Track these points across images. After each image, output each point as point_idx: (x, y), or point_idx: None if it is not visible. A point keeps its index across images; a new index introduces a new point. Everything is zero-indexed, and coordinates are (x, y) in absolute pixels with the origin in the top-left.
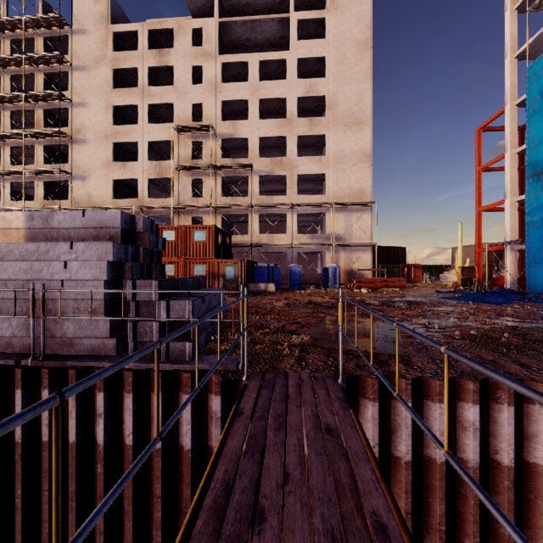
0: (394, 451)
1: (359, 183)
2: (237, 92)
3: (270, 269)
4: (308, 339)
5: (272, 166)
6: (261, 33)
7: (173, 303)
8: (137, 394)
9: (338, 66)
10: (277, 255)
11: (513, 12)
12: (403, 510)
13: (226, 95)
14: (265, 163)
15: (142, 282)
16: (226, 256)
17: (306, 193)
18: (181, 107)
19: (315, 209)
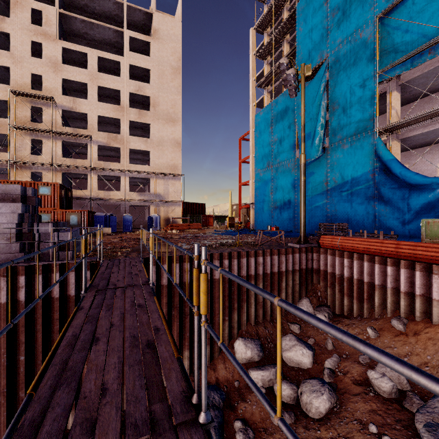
0: (162, 283)
1: (173, 161)
2: (78, 75)
3: (107, 217)
4: (131, 250)
5: (109, 139)
6: (99, 33)
7: (61, 233)
8: (44, 275)
9: (160, 79)
10: (113, 207)
11: (253, 81)
12: (165, 302)
13: (67, 75)
14: (103, 136)
15: (43, 224)
16: (68, 207)
17: (137, 160)
18: (19, 73)
19: (143, 175)
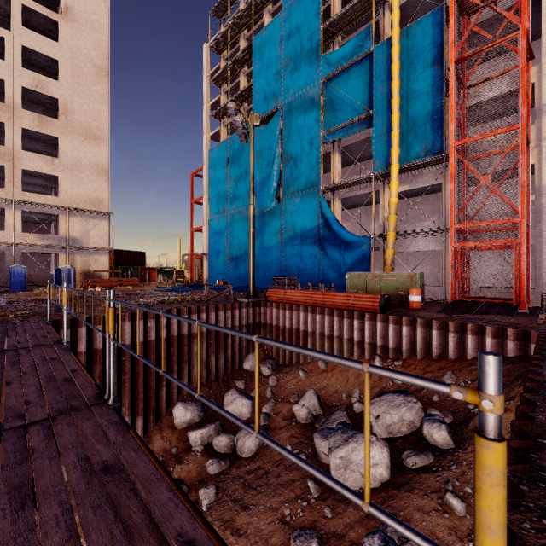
0: (79, 350)
1: (97, 193)
2: None
3: None
4: (31, 313)
5: None
6: None
7: None
8: None
9: (75, 77)
10: None
11: (207, 107)
12: None
13: None
14: None
15: None
16: None
17: (35, 186)
18: None
19: (46, 209)
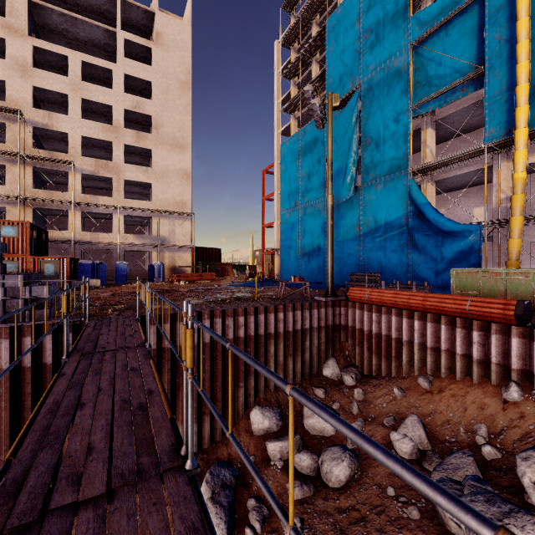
0: (164, 346)
1: (181, 196)
2: (55, 84)
3: (95, 266)
4: (125, 307)
5: (97, 167)
6: (84, 32)
7: (34, 288)
8: (12, 339)
9: (164, 94)
10: (103, 252)
11: (278, 104)
12: (167, 369)
13: (40, 82)
14: (90, 163)
15: (10, 276)
16: (41, 253)
17: (134, 194)
18: None
19: (142, 213)
